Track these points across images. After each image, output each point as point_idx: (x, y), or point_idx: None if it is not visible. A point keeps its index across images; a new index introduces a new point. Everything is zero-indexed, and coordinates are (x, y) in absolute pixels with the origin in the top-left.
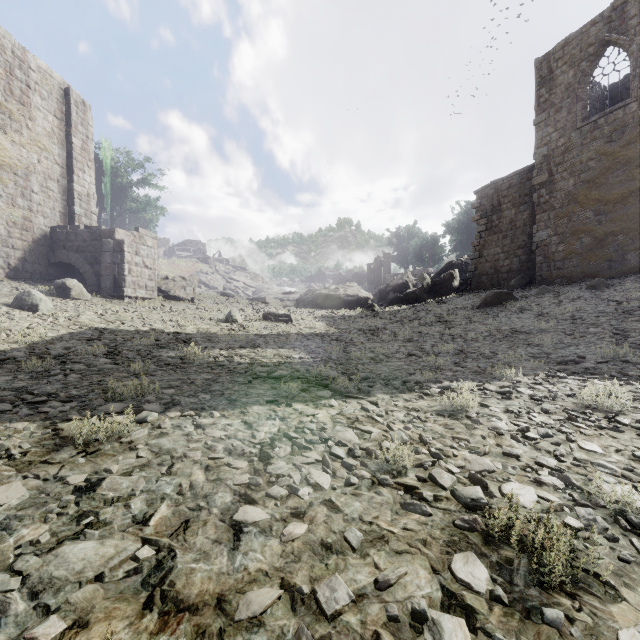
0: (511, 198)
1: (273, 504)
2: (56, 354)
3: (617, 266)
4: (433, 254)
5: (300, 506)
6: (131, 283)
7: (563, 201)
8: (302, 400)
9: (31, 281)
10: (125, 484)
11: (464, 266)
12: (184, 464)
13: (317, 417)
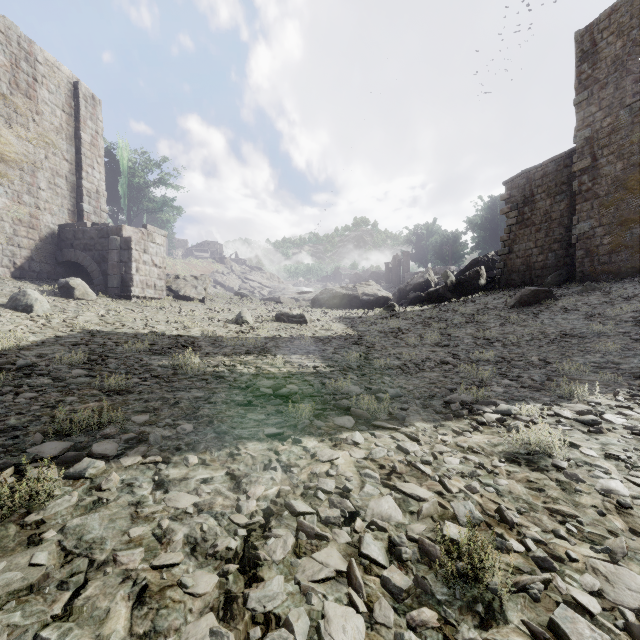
0: (546, 187)
1: None
2: (23, 364)
3: None
4: (454, 252)
5: None
6: (139, 282)
7: (609, 188)
8: (315, 433)
9: (37, 281)
10: None
11: (490, 263)
12: (105, 583)
13: (336, 466)
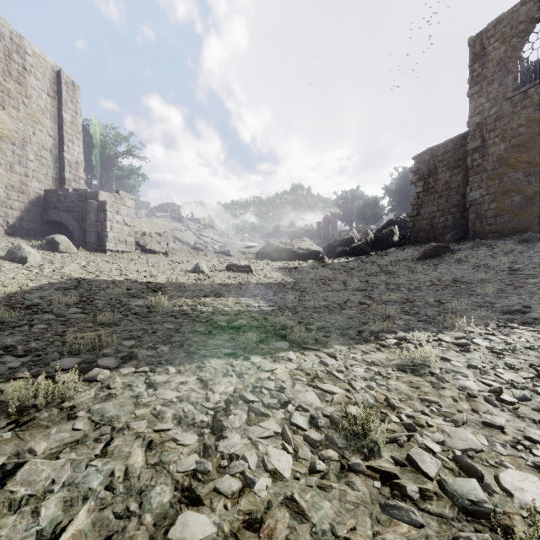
0: (446, 162)
1: (222, 505)
2: (29, 304)
3: None
4: (374, 213)
5: (255, 509)
6: (112, 238)
7: (495, 164)
8: (260, 352)
9: (26, 237)
10: (46, 472)
11: (403, 223)
12: (124, 439)
13: (275, 373)
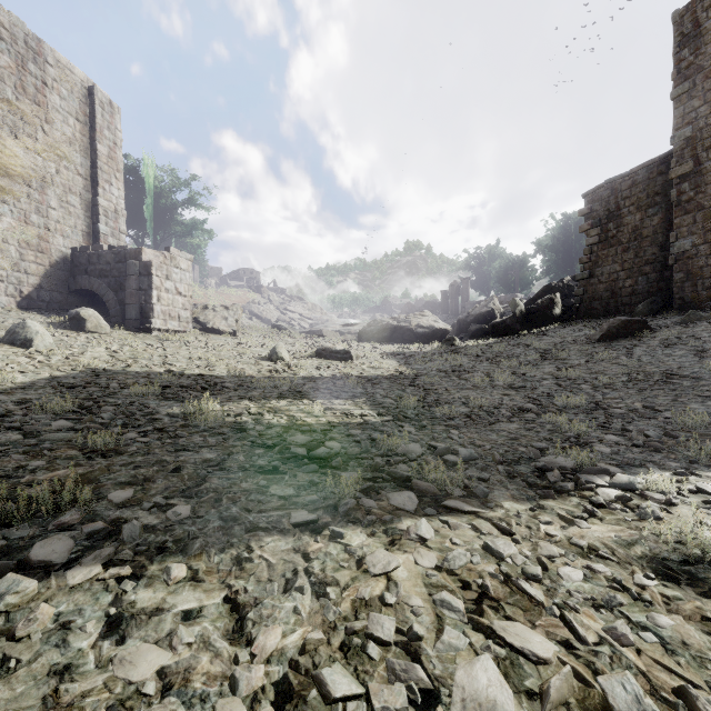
0: (635, 199)
1: None
2: None
3: None
4: (521, 278)
5: None
6: (160, 313)
7: None
8: (363, 520)
9: (46, 311)
10: None
11: (566, 289)
12: None
13: (396, 585)
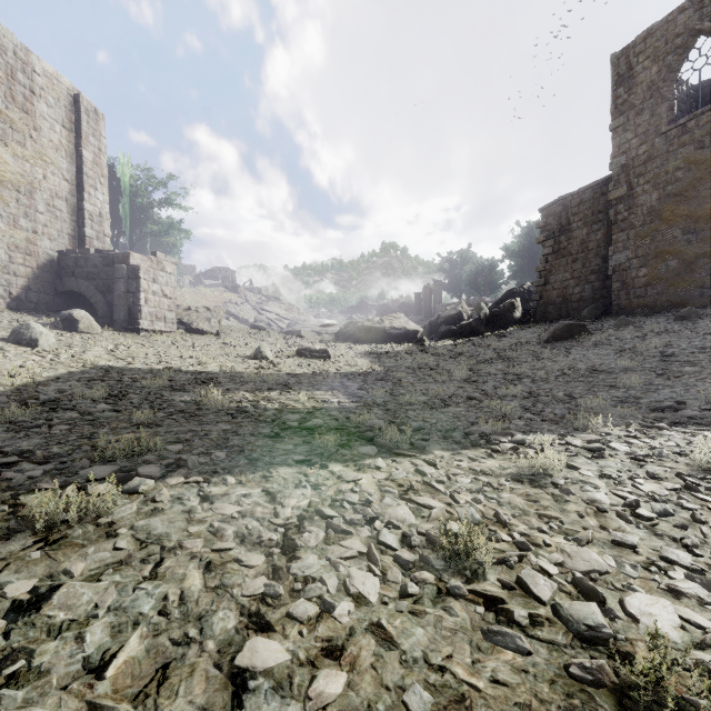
0: (582, 216)
1: (296, 632)
2: (46, 399)
3: (710, 293)
4: (490, 281)
5: (336, 635)
6: (148, 314)
7: (645, 218)
8: (341, 459)
9: (35, 312)
10: (87, 596)
11: (527, 294)
12: (177, 560)
13: (360, 484)
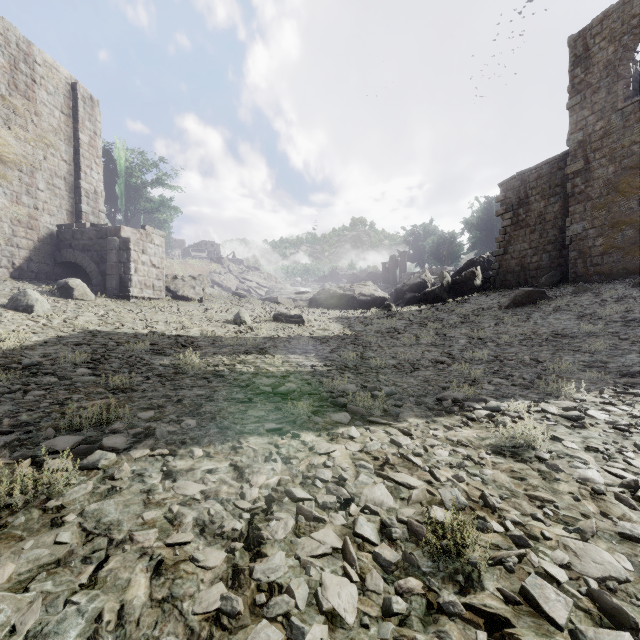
0: (540, 189)
1: None
2: (28, 363)
3: None
4: (450, 252)
5: None
6: (137, 283)
7: (601, 190)
8: (313, 428)
9: (36, 281)
10: (6, 614)
11: (486, 264)
12: (124, 558)
13: (333, 458)
